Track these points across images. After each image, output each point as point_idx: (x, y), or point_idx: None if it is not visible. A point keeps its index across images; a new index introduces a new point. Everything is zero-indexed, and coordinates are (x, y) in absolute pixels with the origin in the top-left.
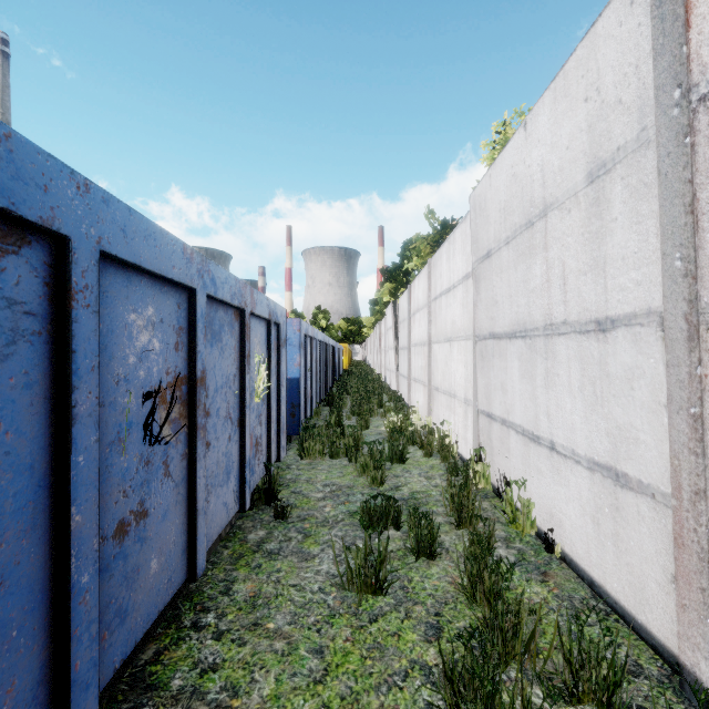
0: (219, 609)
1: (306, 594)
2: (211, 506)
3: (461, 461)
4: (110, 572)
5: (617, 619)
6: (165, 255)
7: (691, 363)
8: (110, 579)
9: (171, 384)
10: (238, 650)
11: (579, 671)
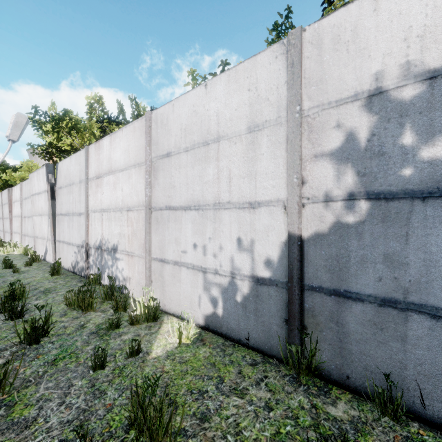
0: None
1: None
2: None
3: None
4: None
5: None
6: None
7: (3, 221)
8: None
9: None
10: None
11: None
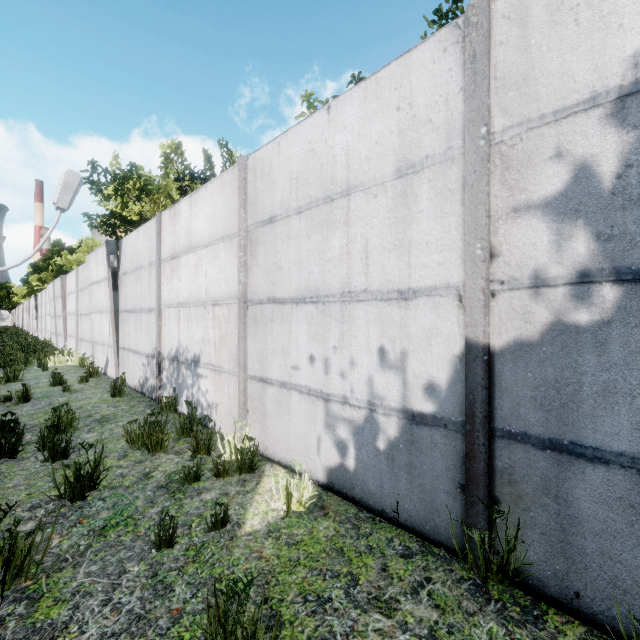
0: None
1: None
2: None
3: None
4: None
5: None
6: None
7: (55, 321)
8: None
9: None
10: None
11: None
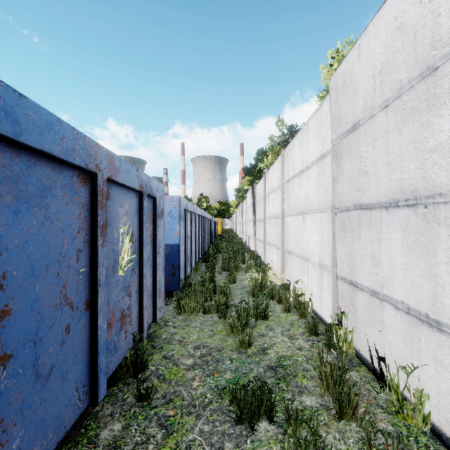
0: None
1: None
2: (13, 445)
3: (315, 317)
4: None
5: None
6: None
7: None
8: None
9: None
10: None
11: None
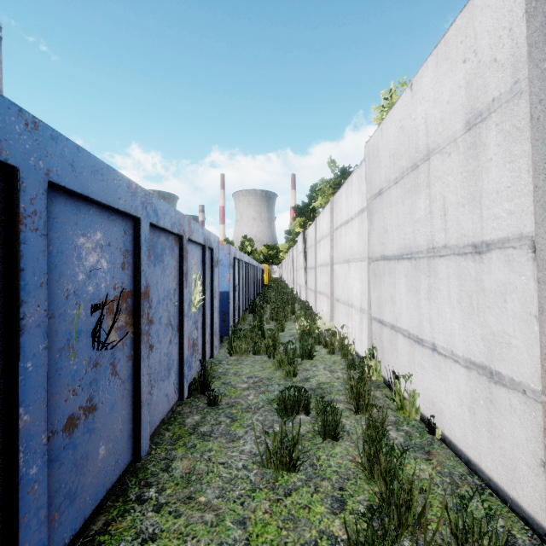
0: (160, 484)
1: (232, 471)
2: (154, 398)
3: (357, 357)
4: (60, 461)
5: (491, 493)
6: (112, 188)
7: None
8: (60, 467)
9: (117, 298)
10: (174, 522)
11: (464, 544)
